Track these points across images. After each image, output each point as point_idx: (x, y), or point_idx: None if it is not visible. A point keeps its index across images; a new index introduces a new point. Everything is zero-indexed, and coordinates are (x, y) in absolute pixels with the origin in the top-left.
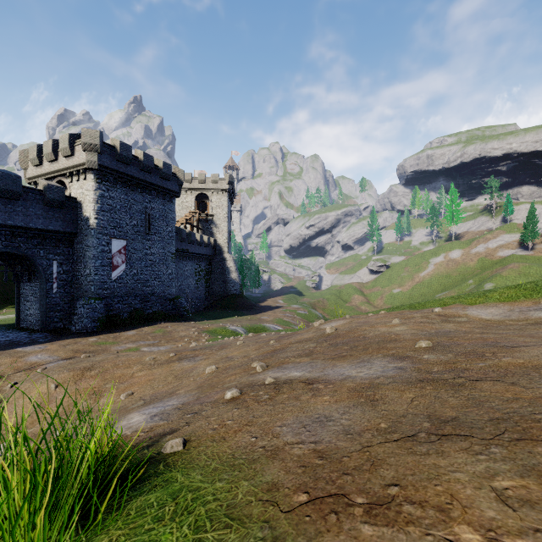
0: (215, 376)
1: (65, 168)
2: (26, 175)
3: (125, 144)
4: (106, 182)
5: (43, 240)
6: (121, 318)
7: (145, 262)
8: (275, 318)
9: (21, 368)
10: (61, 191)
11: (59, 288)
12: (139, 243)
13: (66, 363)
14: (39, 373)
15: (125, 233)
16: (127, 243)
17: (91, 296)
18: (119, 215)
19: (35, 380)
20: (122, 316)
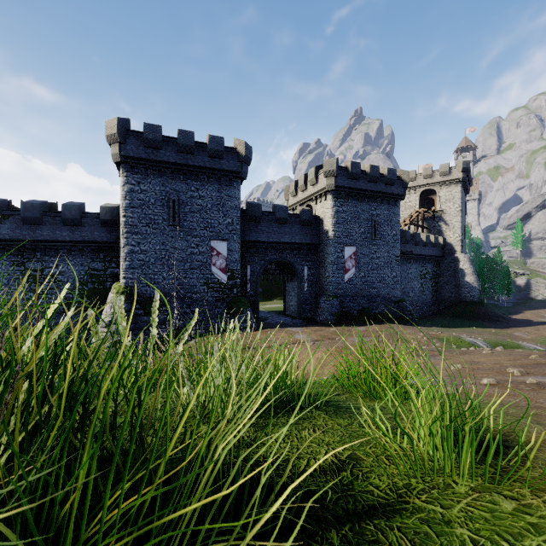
0: (463, 372)
1: (312, 194)
2: (288, 204)
3: (355, 162)
4: (340, 199)
5: (299, 251)
6: (351, 315)
7: (371, 266)
8: (538, 337)
9: (292, 342)
10: (310, 213)
11: (308, 287)
12: (366, 248)
13: (327, 342)
14: (311, 345)
15: (355, 240)
16: (356, 249)
17: (330, 294)
18: (350, 225)
19: (312, 349)
20: (352, 313)
